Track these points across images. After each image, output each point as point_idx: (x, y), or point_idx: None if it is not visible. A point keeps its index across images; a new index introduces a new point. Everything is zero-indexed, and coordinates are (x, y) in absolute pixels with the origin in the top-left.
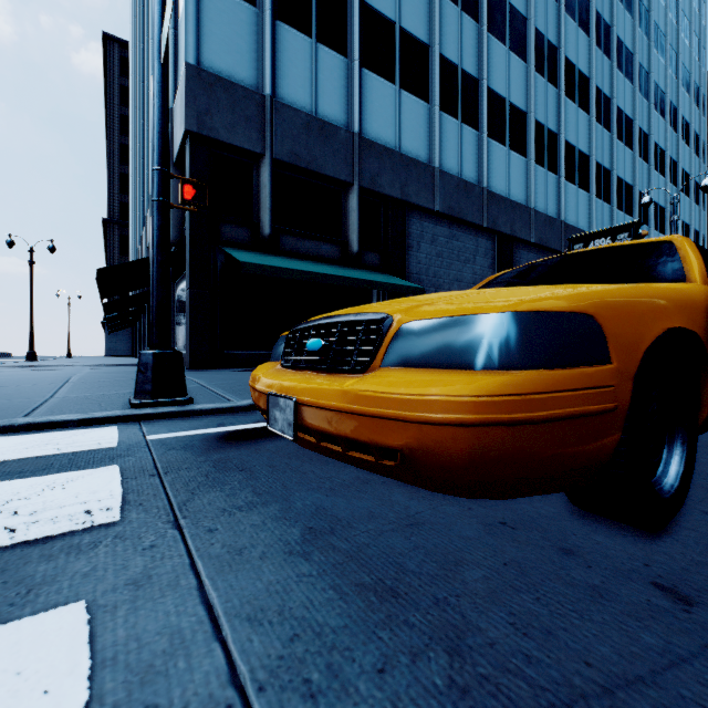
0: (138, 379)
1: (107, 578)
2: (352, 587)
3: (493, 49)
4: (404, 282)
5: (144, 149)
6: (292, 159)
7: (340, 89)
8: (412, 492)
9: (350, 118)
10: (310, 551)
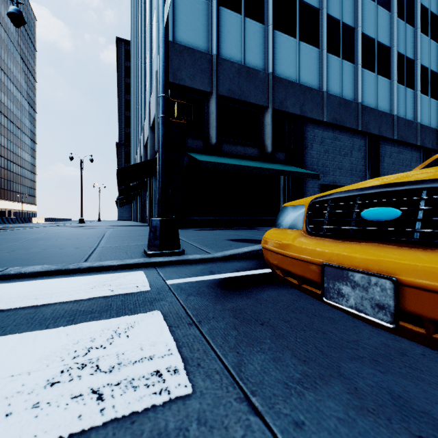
0: (151, 237)
1: None
2: None
3: (365, 5)
4: (304, 170)
5: (138, 100)
6: (229, 94)
7: (259, 45)
8: None
9: (266, 64)
10: None
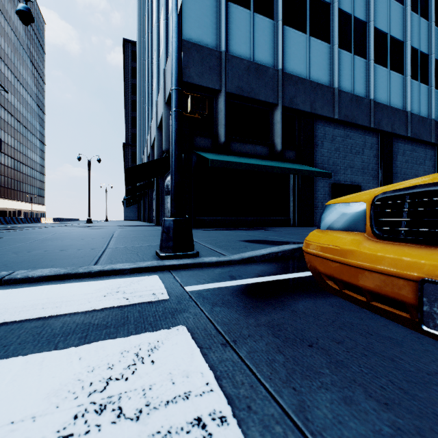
0: (163, 238)
1: None
2: None
3: None
4: (315, 169)
5: (145, 100)
6: (238, 91)
7: (268, 41)
8: None
9: (275, 60)
10: None
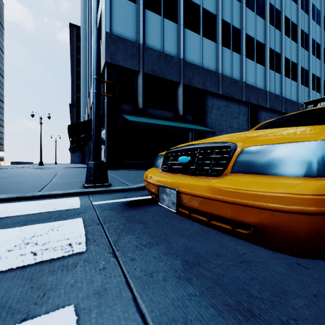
0: (87, 175)
1: (83, 288)
2: (223, 307)
3: (248, 14)
4: (205, 128)
5: (86, 72)
6: (152, 73)
7: (174, 38)
8: (235, 240)
9: (178, 52)
10: (190, 277)
